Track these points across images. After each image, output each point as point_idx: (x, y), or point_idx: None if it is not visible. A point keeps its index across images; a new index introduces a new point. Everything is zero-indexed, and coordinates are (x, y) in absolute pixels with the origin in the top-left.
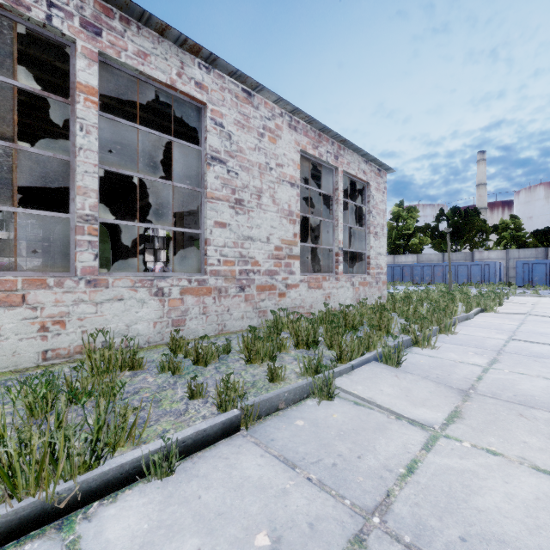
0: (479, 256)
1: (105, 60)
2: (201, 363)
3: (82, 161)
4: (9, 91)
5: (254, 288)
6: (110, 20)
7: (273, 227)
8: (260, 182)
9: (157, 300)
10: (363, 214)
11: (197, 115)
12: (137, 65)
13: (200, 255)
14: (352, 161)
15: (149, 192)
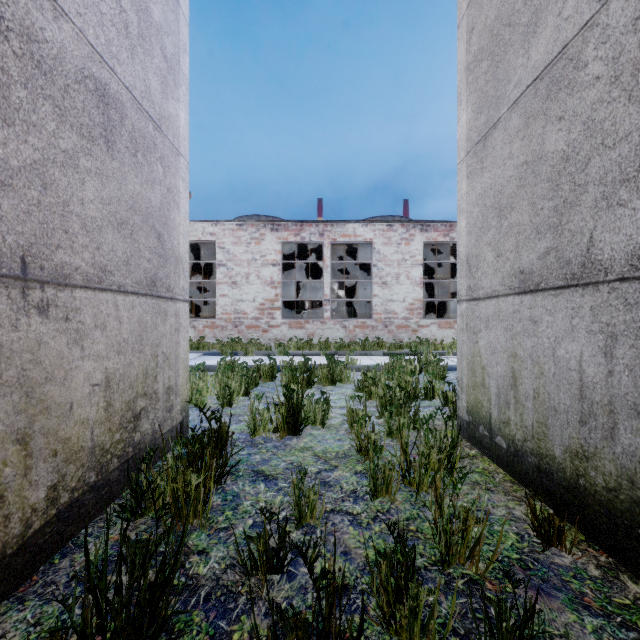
0: None
1: None
2: None
3: None
4: (426, 248)
5: None
6: None
7: None
8: None
9: None
10: None
11: None
12: None
13: None
14: None
15: None
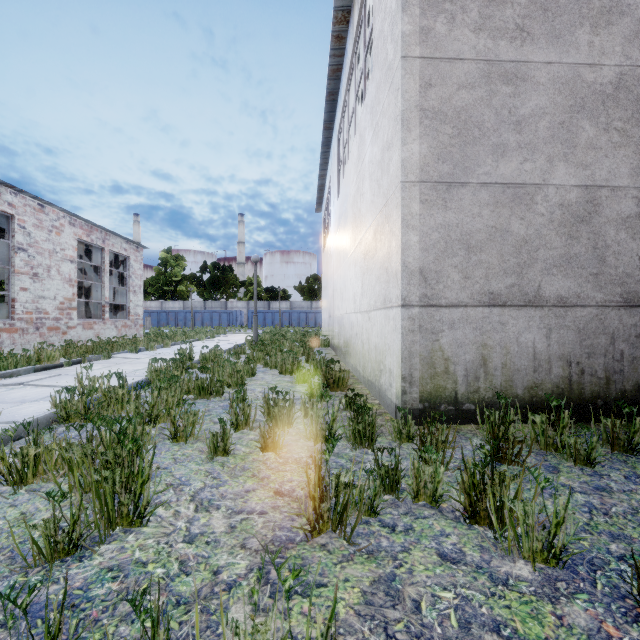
0: (231, 305)
1: None
2: None
3: None
4: None
5: (46, 328)
6: None
7: (59, 289)
8: (50, 261)
9: None
10: (125, 277)
11: None
12: None
13: (8, 308)
14: (116, 242)
15: None
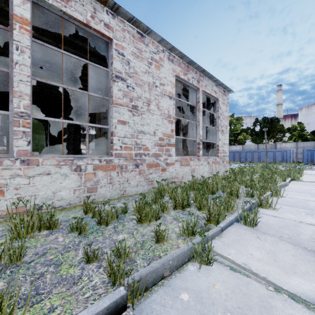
0: (280, 146)
1: (37, 1)
2: (103, 223)
3: (17, 73)
4: None
5: (145, 165)
6: None
7: (158, 125)
8: (149, 95)
9: (76, 174)
10: (214, 118)
11: (107, 51)
12: (61, 7)
13: (108, 143)
14: (208, 84)
15: (81, 105)
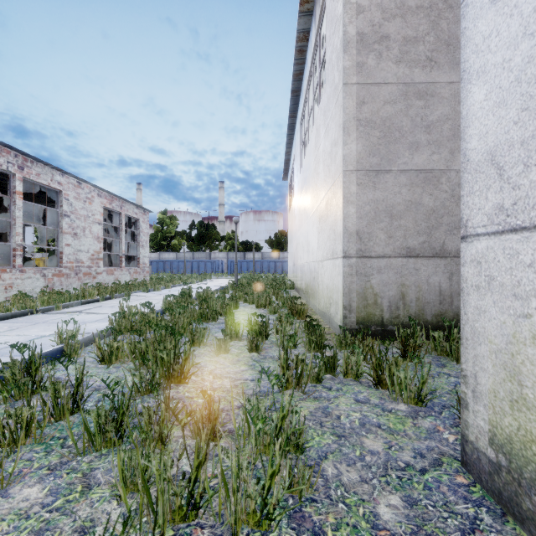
0: (214, 256)
1: (23, 178)
2: None
3: (18, 222)
4: None
5: (82, 274)
6: (27, 163)
7: (91, 245)
8: (85, 224)
9: (43, 278)
10: (136, 235)
11: None
12: (36, 180)
13: (58, 259)
14: (130, 208)
15: None
